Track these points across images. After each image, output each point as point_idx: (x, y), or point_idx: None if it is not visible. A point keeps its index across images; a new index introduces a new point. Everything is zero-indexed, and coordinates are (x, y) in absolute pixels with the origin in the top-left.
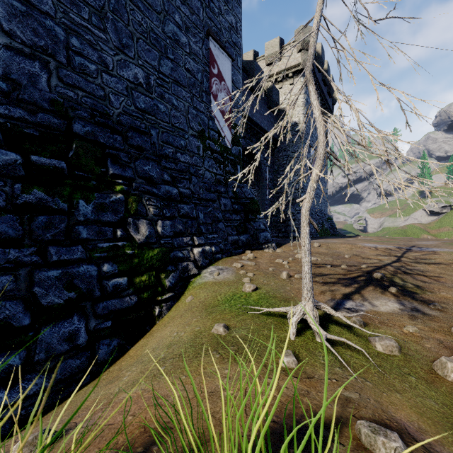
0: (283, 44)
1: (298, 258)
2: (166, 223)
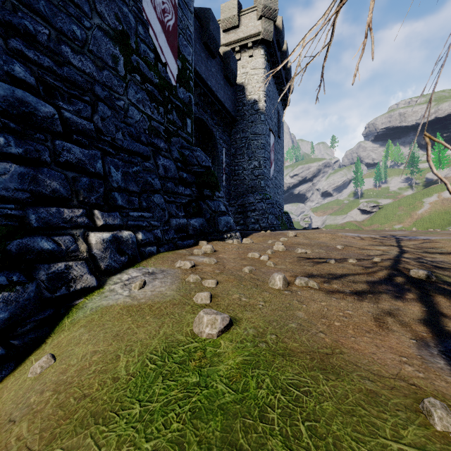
0: (241, 10)
1: (278, 251)
2: (4, 166)
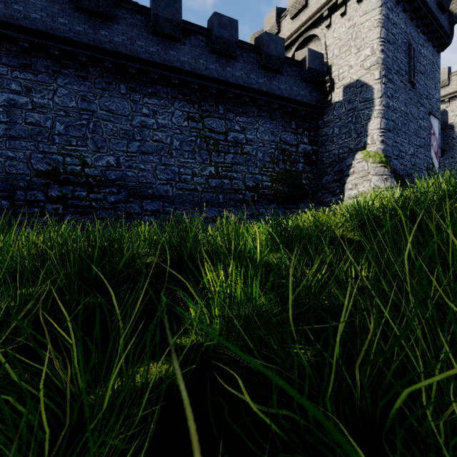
0: (450, 71)
1: None
2: None
